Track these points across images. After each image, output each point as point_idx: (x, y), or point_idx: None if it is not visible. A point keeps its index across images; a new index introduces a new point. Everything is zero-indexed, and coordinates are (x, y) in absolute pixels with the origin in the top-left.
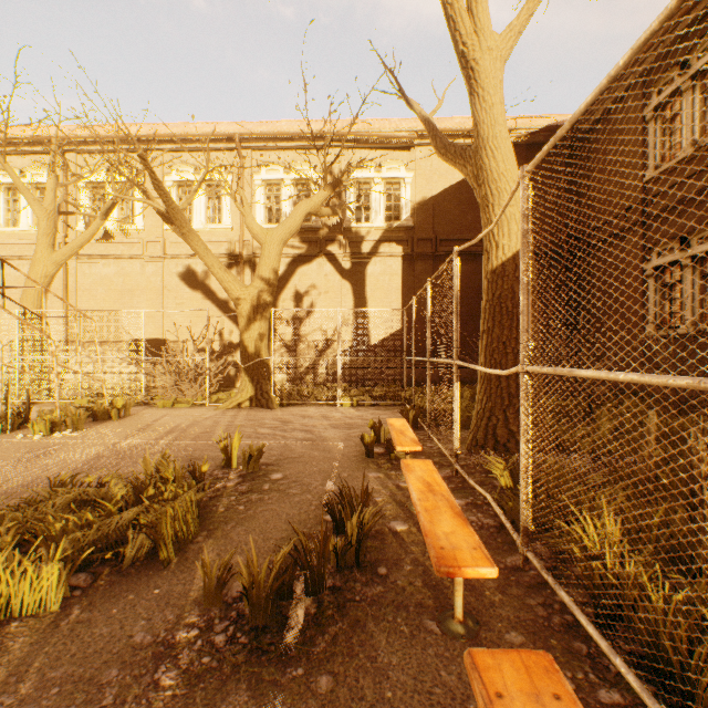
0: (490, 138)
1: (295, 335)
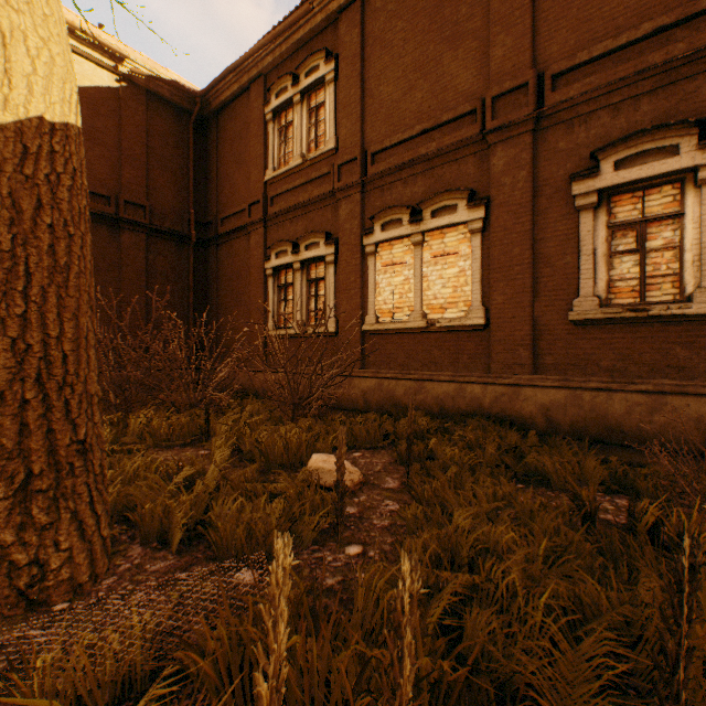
0: None
1: None
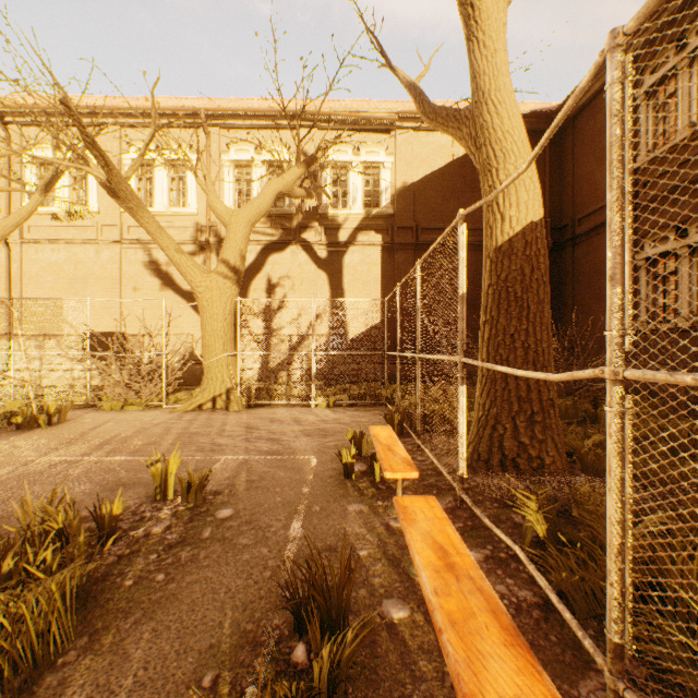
0: (492, 91)
1: (267, 329)
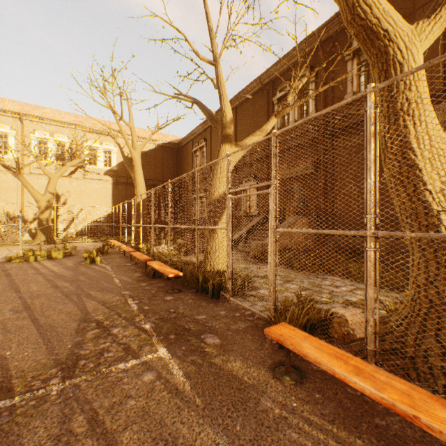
0: (137, 171)
1: (57, 214)
